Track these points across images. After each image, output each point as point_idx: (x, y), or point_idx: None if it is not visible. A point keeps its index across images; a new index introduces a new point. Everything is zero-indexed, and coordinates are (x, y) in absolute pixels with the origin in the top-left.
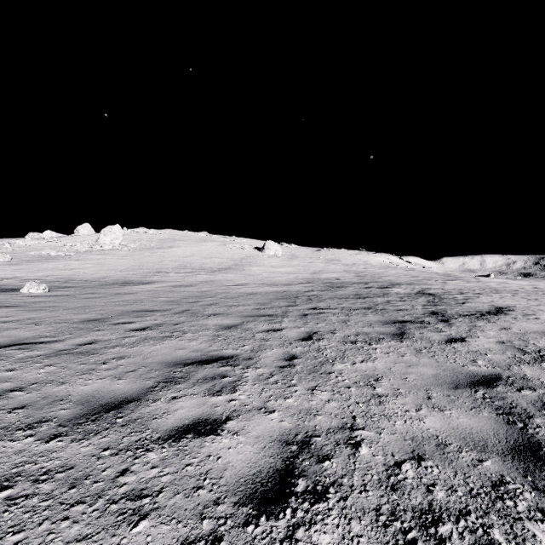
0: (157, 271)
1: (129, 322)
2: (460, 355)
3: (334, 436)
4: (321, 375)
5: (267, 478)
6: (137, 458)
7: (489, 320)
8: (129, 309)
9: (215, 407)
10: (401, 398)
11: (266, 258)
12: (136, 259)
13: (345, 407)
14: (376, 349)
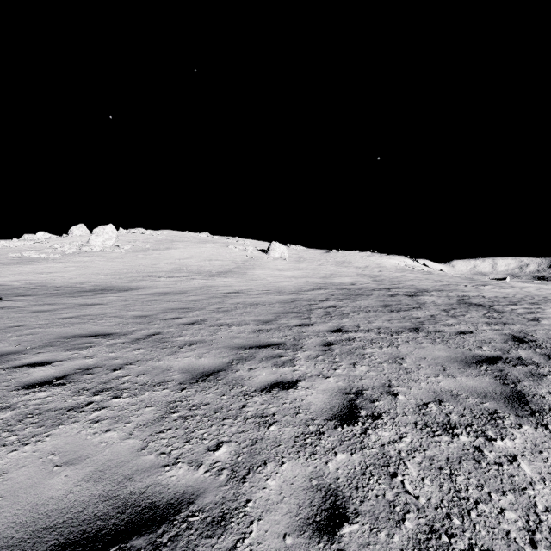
0: (148, 275)
1: (44, 362)
2: None
3: None
4: None
5: None
6: None
7: None
8: (73, 332)
9: None
10: None
11: (272, 260)
12: (127, 261)
13: None
14: (518, 461)
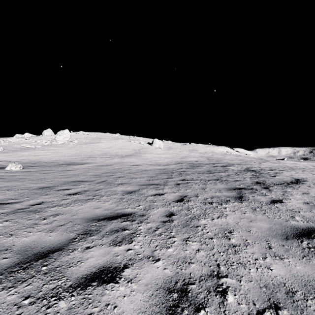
0: (90, 156)
1: (67, 189)
2: (282, 212)
3: (205, 283)
4: (191, 228)
5: None
6: (49, 307)
7: (293, 187)
8: (69, 180)
9: (116, 256)
10: (250, 247)
11: (154, 149)
12: (77, 149)
13: (210, 256)
14: (226, 208)
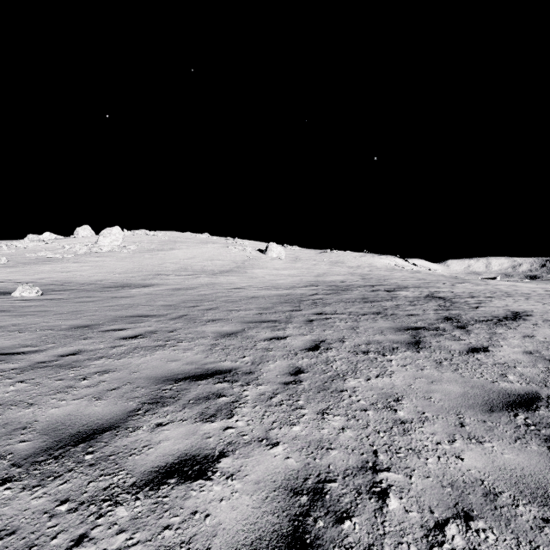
0: (157, 273)
1: (120, 329)
2: (486, 368)
3: (353, 481)
4: (332, 393)
5: (269, 549)
6: (101, 516)
7: (508, 327)
8: (123, 314)
9: (207, 438)
10: (429, 424)
11: (269, 260)
12: (136, 261)
13: (363, 438)
14: (392, 361)
